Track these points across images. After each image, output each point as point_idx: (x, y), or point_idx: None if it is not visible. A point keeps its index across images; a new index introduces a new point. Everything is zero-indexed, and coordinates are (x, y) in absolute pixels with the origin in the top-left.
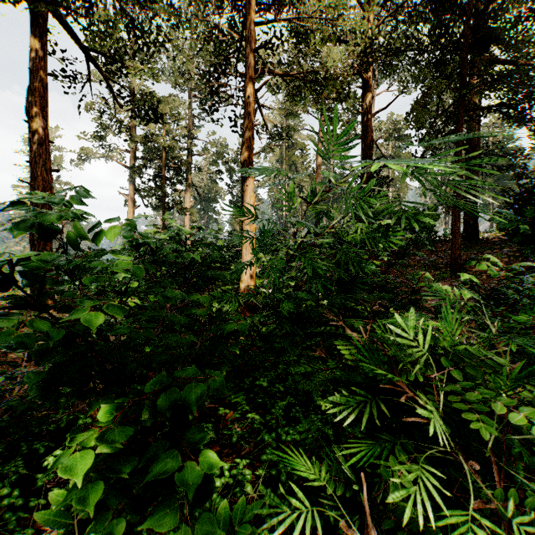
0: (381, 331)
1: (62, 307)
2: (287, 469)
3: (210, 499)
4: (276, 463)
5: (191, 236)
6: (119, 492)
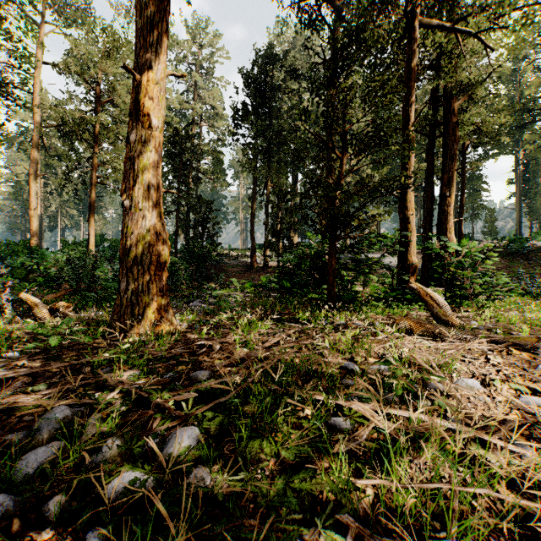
0: None
1: None
2: None
3: None
4: None
5: None
6: None
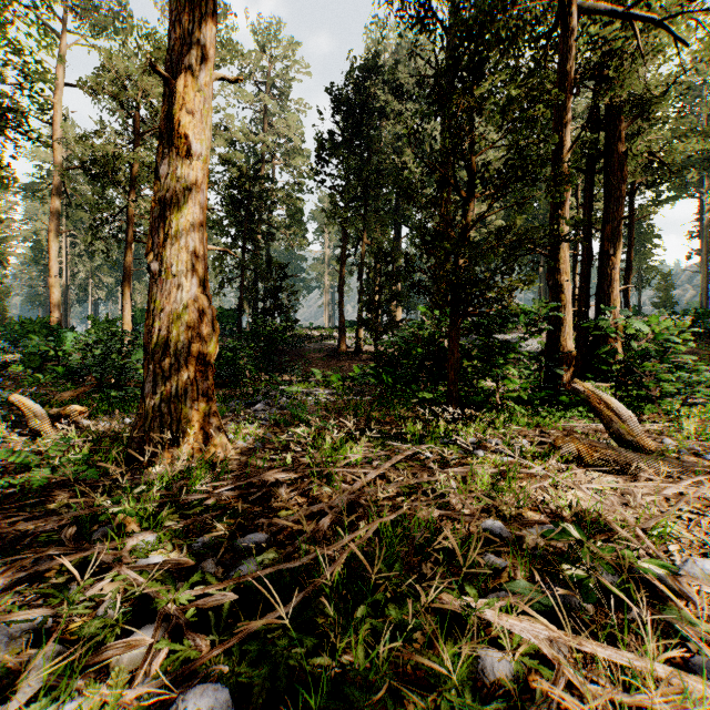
0: None
1: None
2: None
3: None
4: None
5: None
6: None
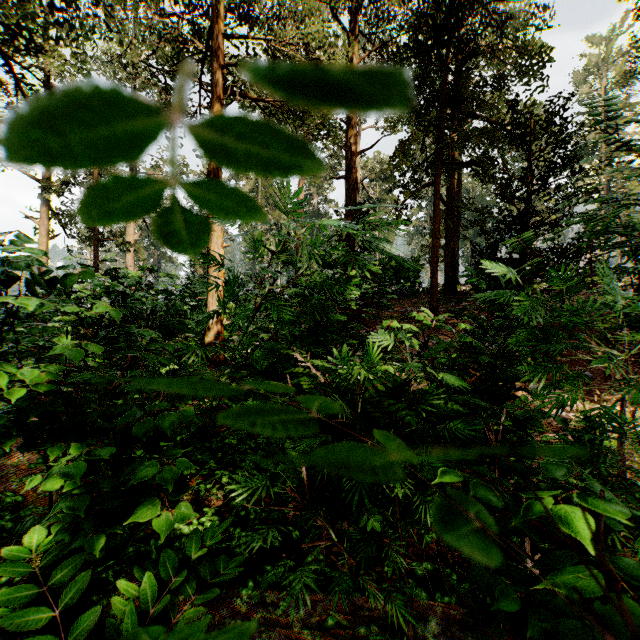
0: (322, 363)
1: (25, 355)
2: (256, 509)
3: (179, 540)
4: (246, 511)
5: (157, 285)
6: (95, 522)
